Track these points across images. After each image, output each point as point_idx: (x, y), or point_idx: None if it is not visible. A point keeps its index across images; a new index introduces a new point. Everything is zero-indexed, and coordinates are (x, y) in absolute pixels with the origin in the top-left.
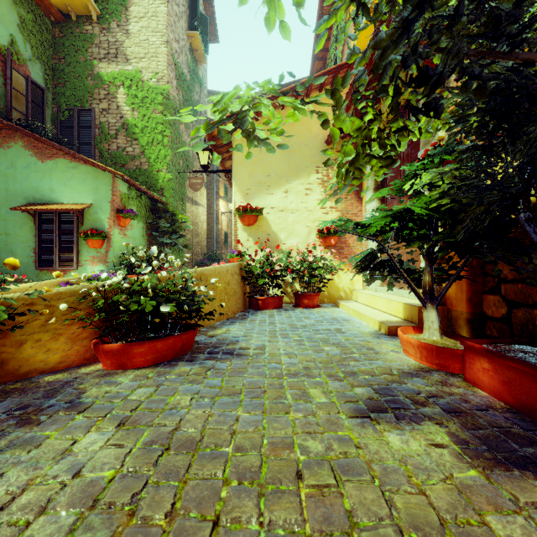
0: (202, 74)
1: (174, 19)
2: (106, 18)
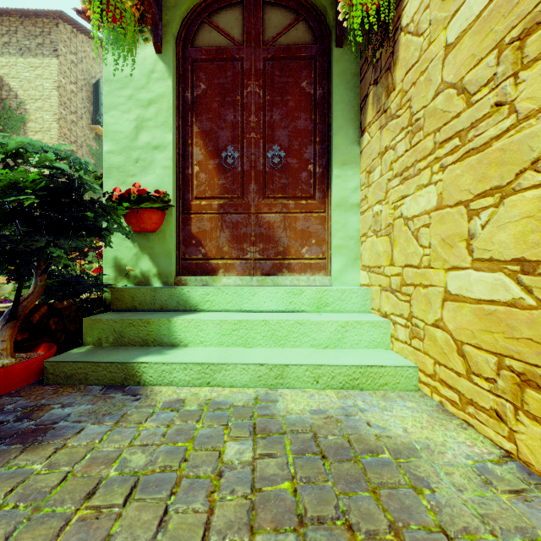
0: None
1: (70, 127)
2: (8, 132)
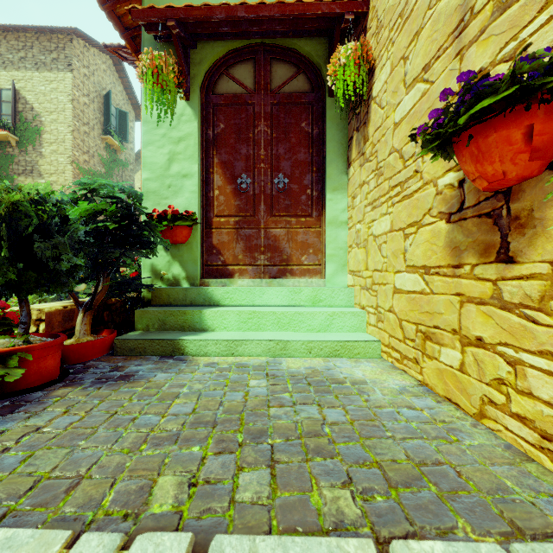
0: (126, 155)
1: (83, 138)
2: (24, 143)
